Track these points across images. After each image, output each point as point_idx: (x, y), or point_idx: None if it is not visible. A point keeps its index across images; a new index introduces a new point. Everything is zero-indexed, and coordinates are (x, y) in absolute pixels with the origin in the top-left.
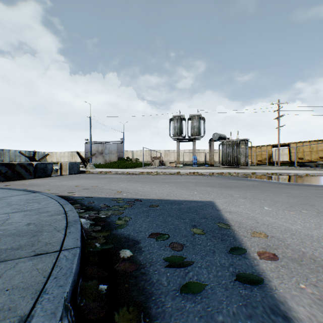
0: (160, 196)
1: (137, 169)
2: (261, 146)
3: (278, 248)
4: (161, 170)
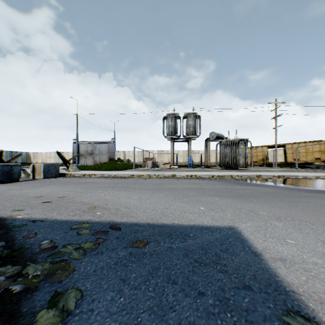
0: (151, 216)
1: (127, 171)
2: (257, 146)
3: None
4: (154, 172)
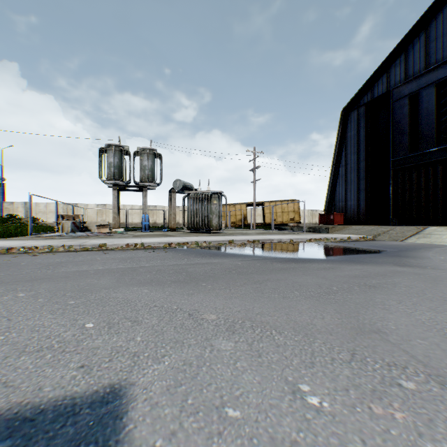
0: None
1: (8, 240)
2: (236, 204)
3: None
4: (67, 241)
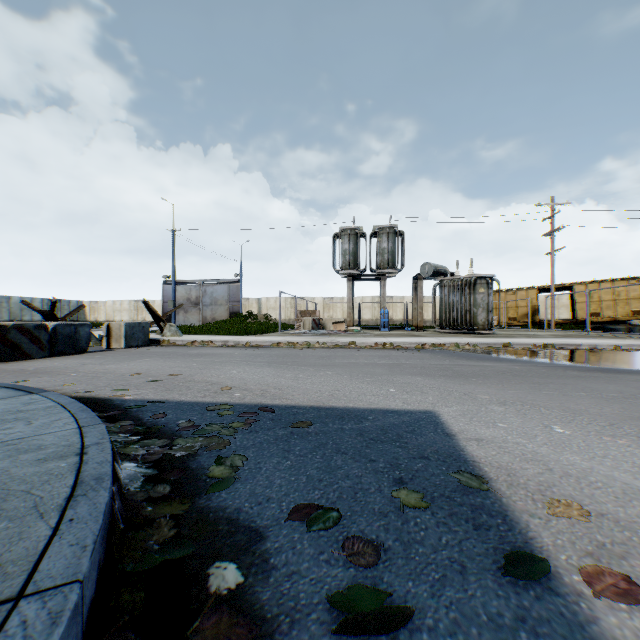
0: (315, 399)
1: (268, 336)
2: (517, 289)
3: (630, 554)
4: (316, 338)
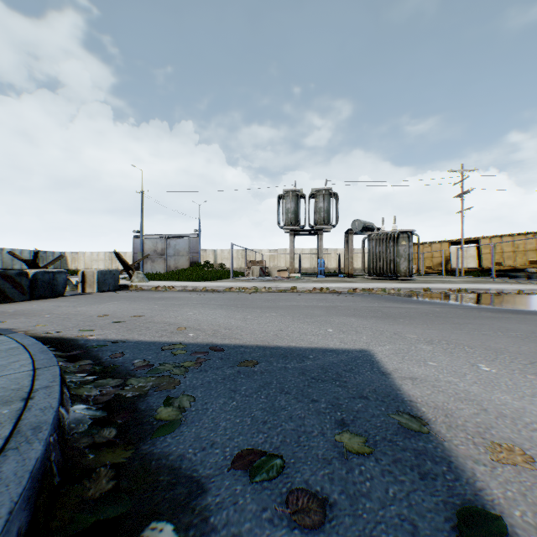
0: (261, 338)
1: (221, 282)
2: (432, 242)
3: None
4: (263, 284)
